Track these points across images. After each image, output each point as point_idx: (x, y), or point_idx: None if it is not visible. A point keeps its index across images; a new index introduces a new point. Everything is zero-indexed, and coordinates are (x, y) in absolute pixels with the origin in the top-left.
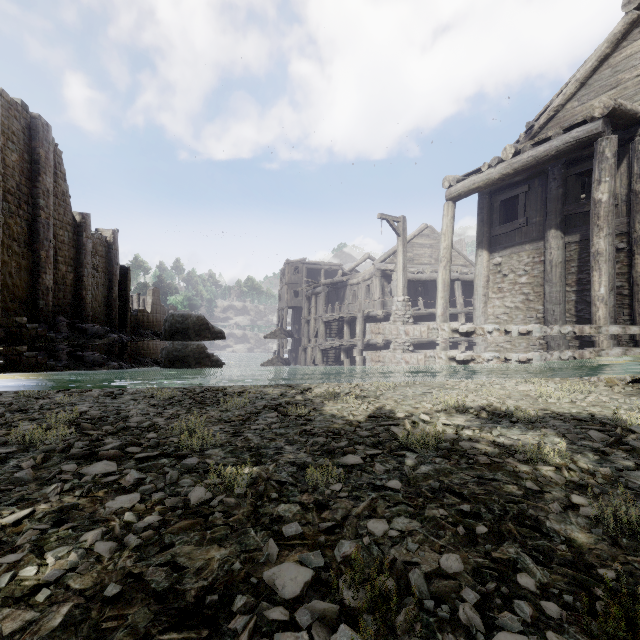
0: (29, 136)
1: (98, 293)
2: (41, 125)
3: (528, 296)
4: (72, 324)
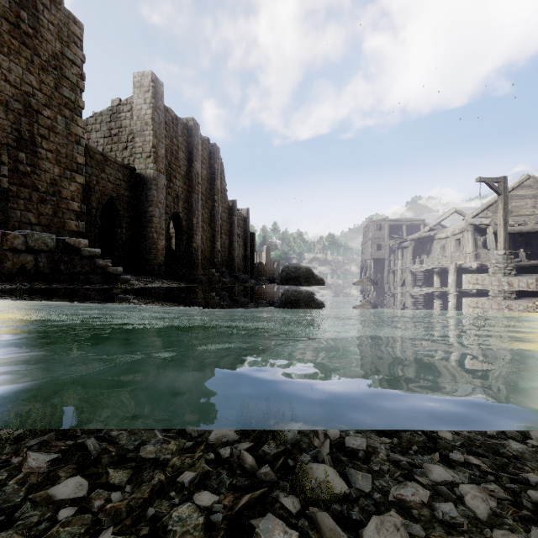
0: (210, 158)
1: (239, 252)
2: (215, 150)
3: None
4: (229, 273)
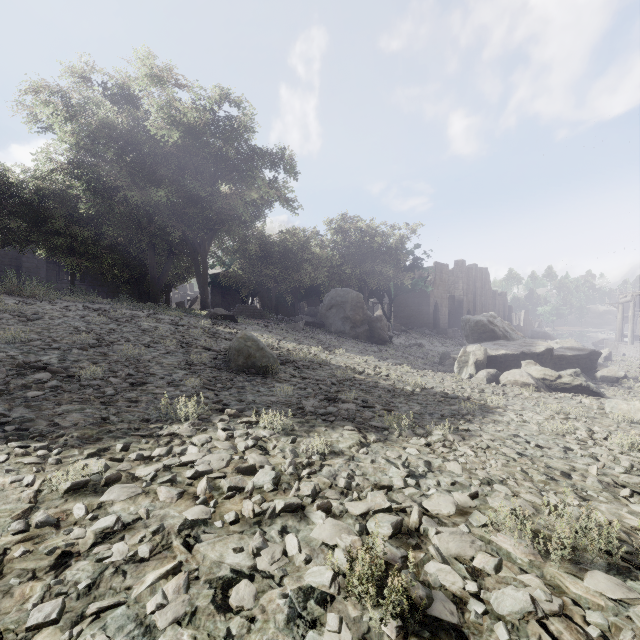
0: (482, 275)
1: None
2: (485, 270)
3: None
4: None
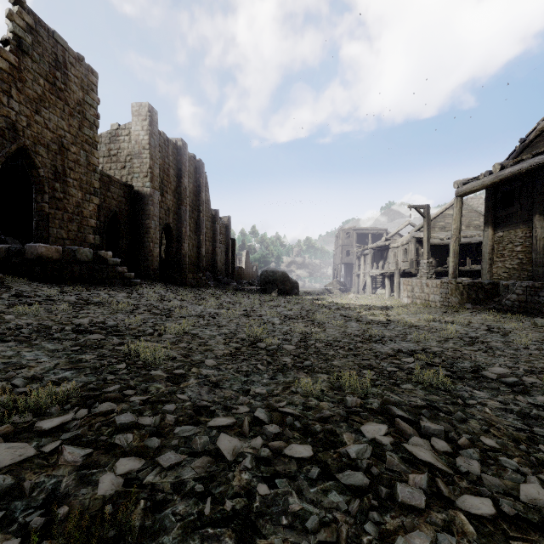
0: (196, 172)
1: (221, 257)
2: (201, 165)
3: (522, 260)
4: (213, 277)
